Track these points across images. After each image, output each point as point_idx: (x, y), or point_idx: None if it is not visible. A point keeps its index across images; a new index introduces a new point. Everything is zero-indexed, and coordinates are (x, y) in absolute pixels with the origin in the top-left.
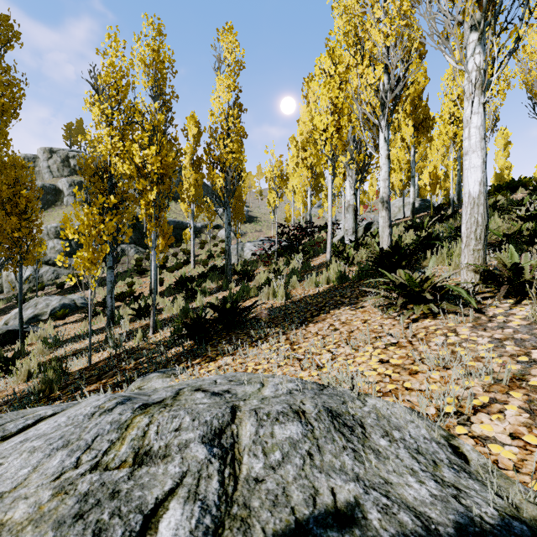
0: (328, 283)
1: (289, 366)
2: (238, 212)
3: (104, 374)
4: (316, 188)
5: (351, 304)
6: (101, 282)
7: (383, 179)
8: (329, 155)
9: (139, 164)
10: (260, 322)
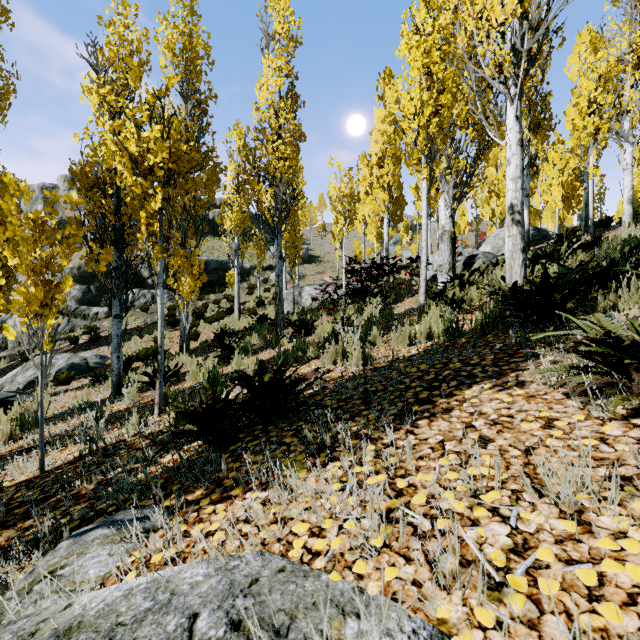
0: (429, 338)
1: (395, 555)
2: (295, 246)
3: (41, 503)
4: (394, 217)
5: (490, 378)
6: (123, 336)
7: (512, 178)
8: (423, 151)
9: (136, 155)
10: (322, 407)
